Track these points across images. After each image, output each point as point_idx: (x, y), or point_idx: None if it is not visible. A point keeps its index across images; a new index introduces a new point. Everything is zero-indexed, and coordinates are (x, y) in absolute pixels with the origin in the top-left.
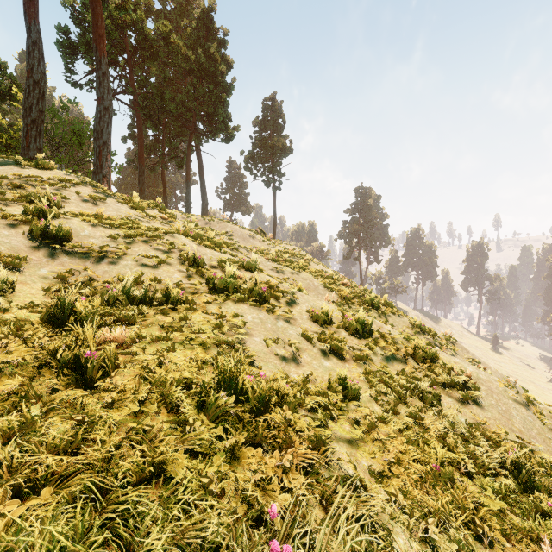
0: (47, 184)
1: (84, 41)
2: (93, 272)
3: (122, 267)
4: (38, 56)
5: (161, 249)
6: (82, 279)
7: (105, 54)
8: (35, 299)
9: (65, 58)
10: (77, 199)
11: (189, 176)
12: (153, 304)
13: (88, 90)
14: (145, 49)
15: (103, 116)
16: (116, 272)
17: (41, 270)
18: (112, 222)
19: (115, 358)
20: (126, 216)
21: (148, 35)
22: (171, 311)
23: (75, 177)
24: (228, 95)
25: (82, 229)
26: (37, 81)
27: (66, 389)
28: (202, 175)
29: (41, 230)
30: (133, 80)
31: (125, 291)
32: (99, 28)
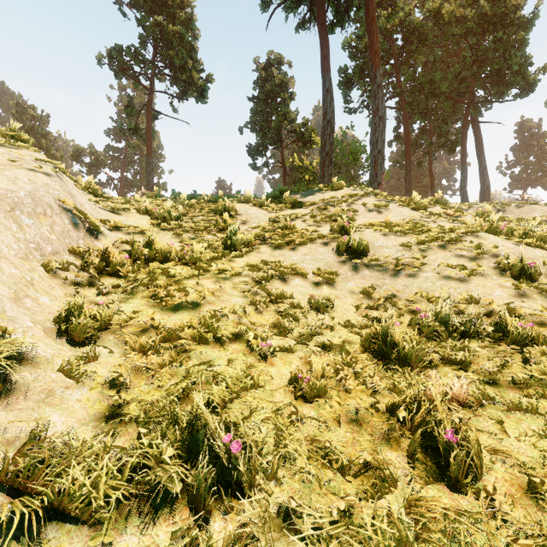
0: (341, 202)
1: (357, 70)
2: (392, 286)
3: (422, 281)
4: (329, 99)
5: (464, 255)
6: (383, 293)
7: (379, 67)
8: (350, 317)
9: (344, 93)
10: (363, 211)
11: (464, 158)
12: (480, 336)
13: (360, 112)
14: (412, 42)
15: (377, 126)
16: (417, 287)
17: (348, 284)
18: (402, 229)
19: (476, 441)
20: (409, 220)
21: (416, 25)
22: (511, 352)
23: (359, 190)
24: (527, 30)
25: (375, 240)
26: (329, 120)
27: (424, 479)
28: (480, 153)
29: (345, 245)
30: (399, 81)
31: (440, 316)
32: (374, 46)
